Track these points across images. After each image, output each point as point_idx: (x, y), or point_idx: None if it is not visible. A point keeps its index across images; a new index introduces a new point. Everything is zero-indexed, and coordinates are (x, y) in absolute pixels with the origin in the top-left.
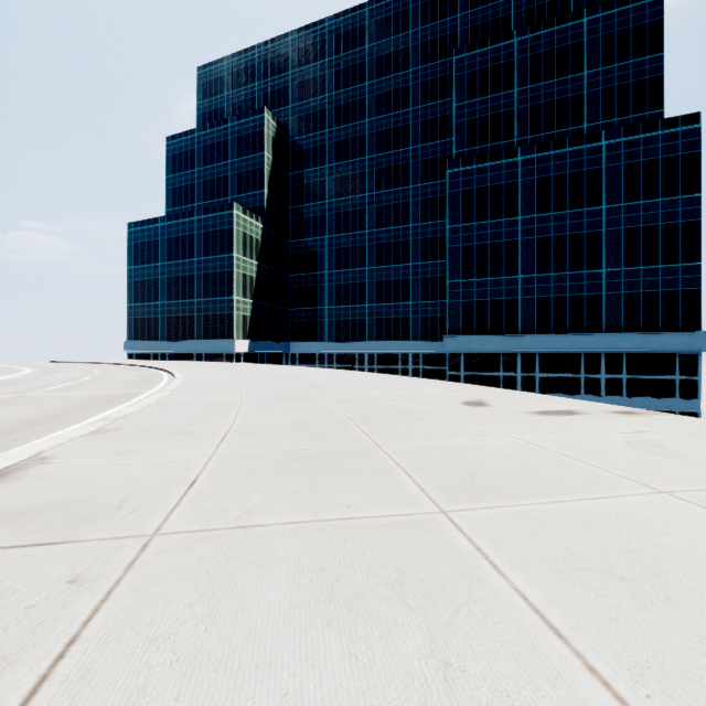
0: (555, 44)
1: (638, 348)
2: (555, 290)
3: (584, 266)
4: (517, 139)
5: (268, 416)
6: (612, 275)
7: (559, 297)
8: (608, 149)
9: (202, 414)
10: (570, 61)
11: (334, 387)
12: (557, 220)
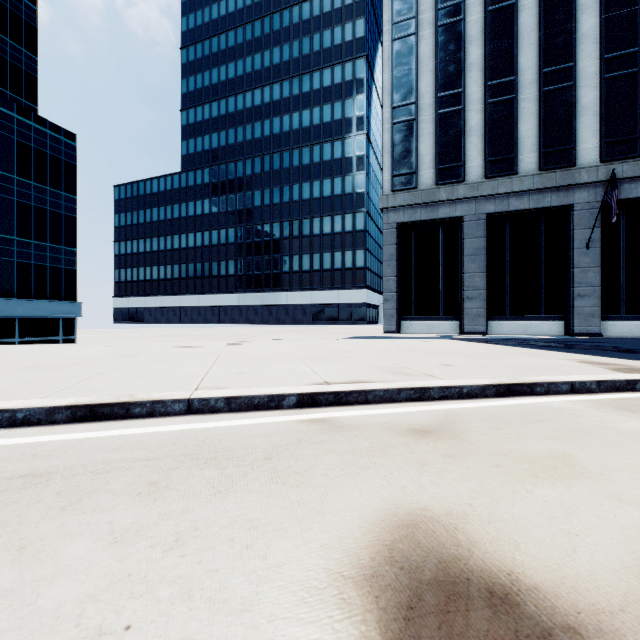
0: None
1: (31, 313)
2: None
3: None
4: None
5: (183, 365)
6: (6, 241)
7: None
8: (2, 116)
9: (133, 377)
10: None
11: None
12: None
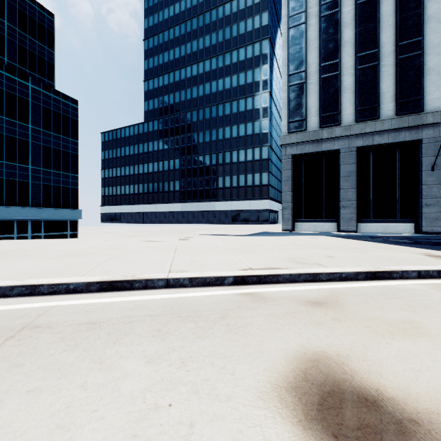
0: None
1: (51, 217)
2: None
3: (17, 160)
4: None
5: (156, 255)
6: (36, 171)
7: None
8: (33, 91)
9: (128, 263)
10: None
11: (21, 249)
12: None
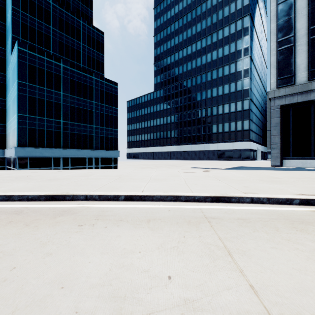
0: (70, 21)
1: (104, 155)
2: (77, 130)
3: (88, 122)
4: (52, 52)
5: (210, 181)
6: (97, 128)
7: (79, 133)
8: (95, 81)
9: (204, 186)
10: (76, 34)
11: (123, 175)
12: (78, 100)
